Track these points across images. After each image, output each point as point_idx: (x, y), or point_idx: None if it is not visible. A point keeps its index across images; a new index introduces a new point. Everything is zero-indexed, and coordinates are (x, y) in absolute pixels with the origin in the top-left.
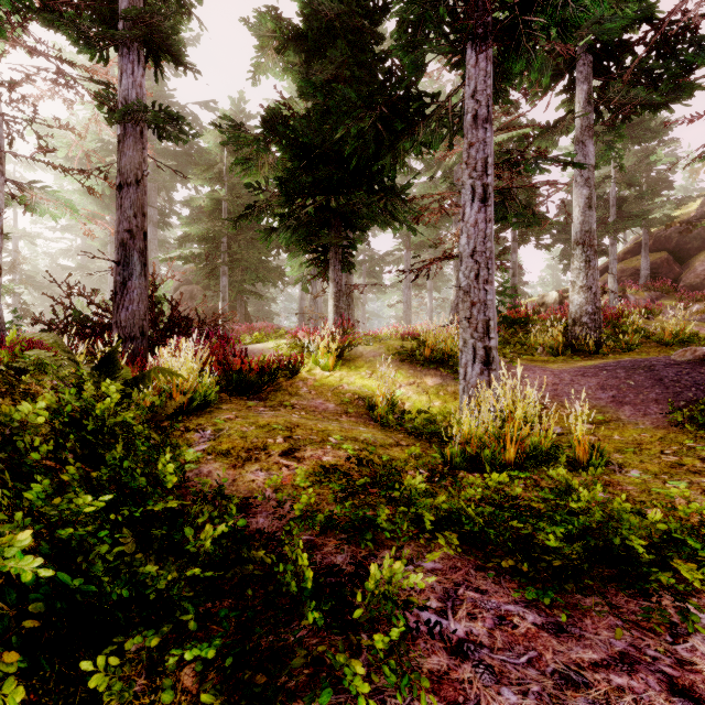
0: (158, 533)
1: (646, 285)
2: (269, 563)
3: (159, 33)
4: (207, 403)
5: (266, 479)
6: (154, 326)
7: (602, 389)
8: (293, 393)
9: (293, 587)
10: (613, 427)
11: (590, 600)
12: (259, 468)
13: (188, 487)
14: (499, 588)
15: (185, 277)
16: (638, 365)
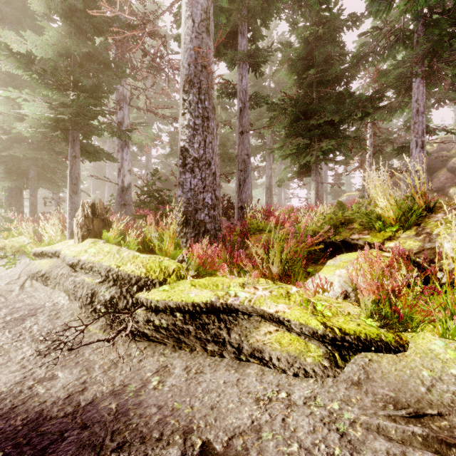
0: None
1: None
2: None
3: (255, 57)
4: None
5: None
6: None
7: None
8: None
9: None
10: None
11: None
12: None
13: None
14: None
15: None
16: None
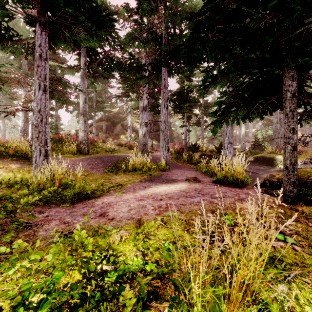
0: None
1: (104, 132)
2: None
3: None
4: None
5: None
6: None
7: (88, 165)
8: None
9: None
10: (90, 175)
11: (78, 204)
12: None
13: None
14: (56, 208)
15: None
16: (99, 157)
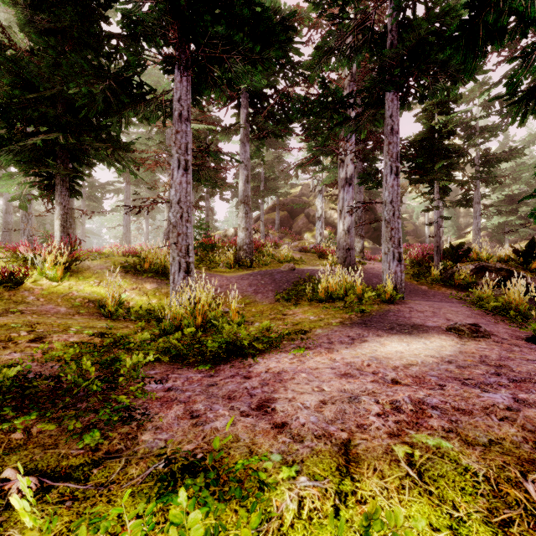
0: None
1: (278, 229)
2: (53, 386)
3: None
4: None
5: (23, 356)
6: None
7: (250, 286)
8: (19, 301)
9: (80, 382)
10: (252, 305)
11: (225, 366)
12: (12, 351)
13: None
14: (188, 371)
15: None
16: (267, 273)
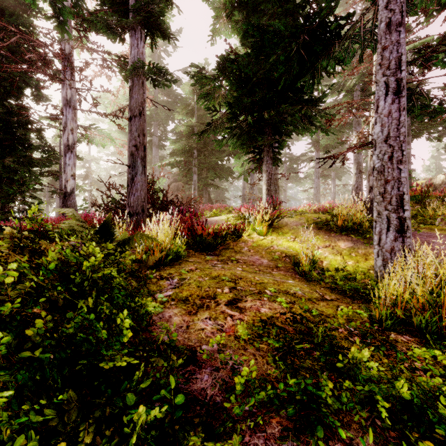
0: (100, 400)
1: None
2: None
3: (152, 18)
4: (178, 257)
5: (212, 329)
6: (153, 206)
7: None
8: (237, 251)
9: None
10: None
11: None
12: (208, 317)
13: (150, 332)
14: None
15: (174, 177)
16: None
